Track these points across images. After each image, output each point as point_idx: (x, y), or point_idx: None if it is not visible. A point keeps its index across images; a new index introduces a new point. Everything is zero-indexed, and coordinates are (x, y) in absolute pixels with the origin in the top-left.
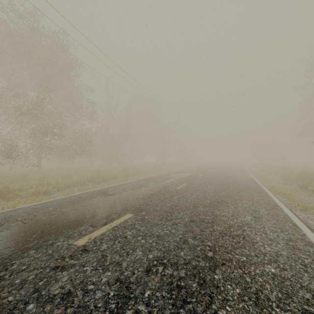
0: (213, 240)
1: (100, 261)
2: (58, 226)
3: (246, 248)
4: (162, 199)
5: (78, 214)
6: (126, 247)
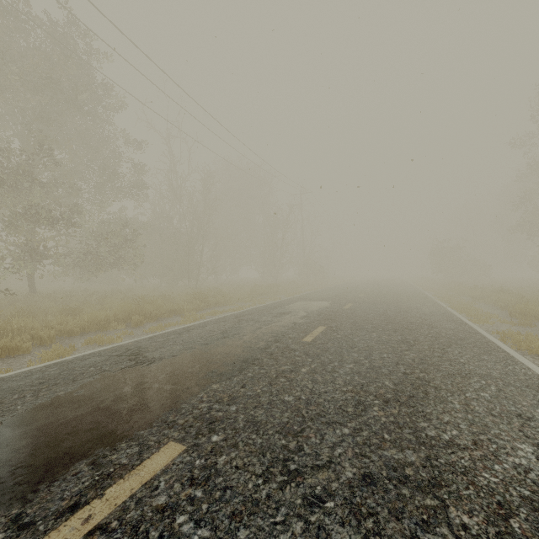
0: None
1: None
2: None
3: None
4: (271, 379)
5: (16, 444)
6: None
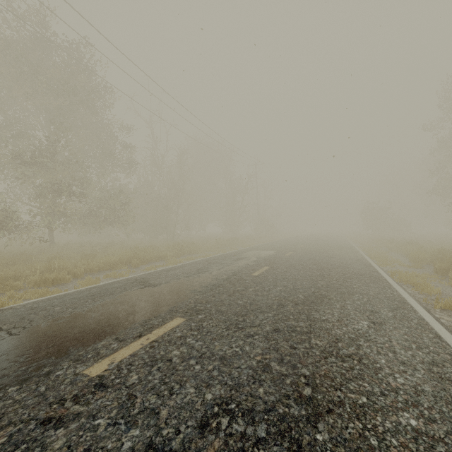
0: (311, 365)
1: (123, 407)
2: (64, 341)
3: (364, 379)
4: (230, 293)
5: (98, 318)
6: (169, 378)
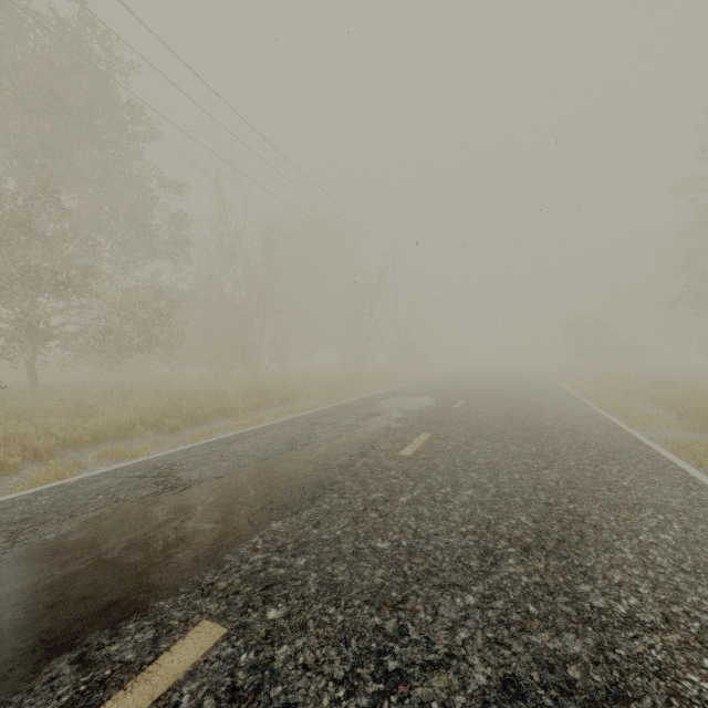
0: None
1: None
2: None
3: None
4: (356, 513)
5: None
6: None
